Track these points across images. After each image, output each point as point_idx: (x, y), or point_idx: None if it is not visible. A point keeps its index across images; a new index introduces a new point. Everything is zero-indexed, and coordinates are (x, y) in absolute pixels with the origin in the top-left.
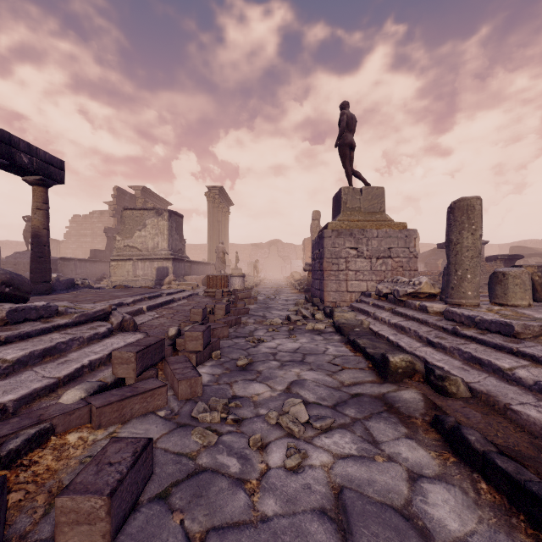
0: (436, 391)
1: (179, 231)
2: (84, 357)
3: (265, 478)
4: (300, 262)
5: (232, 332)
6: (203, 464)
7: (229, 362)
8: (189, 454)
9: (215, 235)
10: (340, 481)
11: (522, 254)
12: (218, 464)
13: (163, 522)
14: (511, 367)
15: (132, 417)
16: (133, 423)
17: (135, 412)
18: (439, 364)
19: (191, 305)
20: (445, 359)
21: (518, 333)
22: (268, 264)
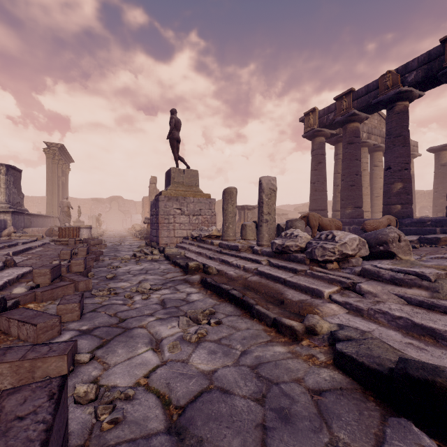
0: (206, 273)
1: (16, 185)
2: (1, 278)
3: (134, 302)
4: (139, 216)
5: (95, 265)
6: (106, 304)
7: (101, 277)
8: (97, 303)
9: (55, 189)
10: (163, 298)
11: (279, 213)
12: (113, 303)
13: (98, 314)
14: (232, 261)
15: (57, 298)
16: (60, 299)
17: (59, 296)
18: (210, 265)
19: (50, 251)
20: (214, 263)
21: (240, 249)
22: (109, 217)
